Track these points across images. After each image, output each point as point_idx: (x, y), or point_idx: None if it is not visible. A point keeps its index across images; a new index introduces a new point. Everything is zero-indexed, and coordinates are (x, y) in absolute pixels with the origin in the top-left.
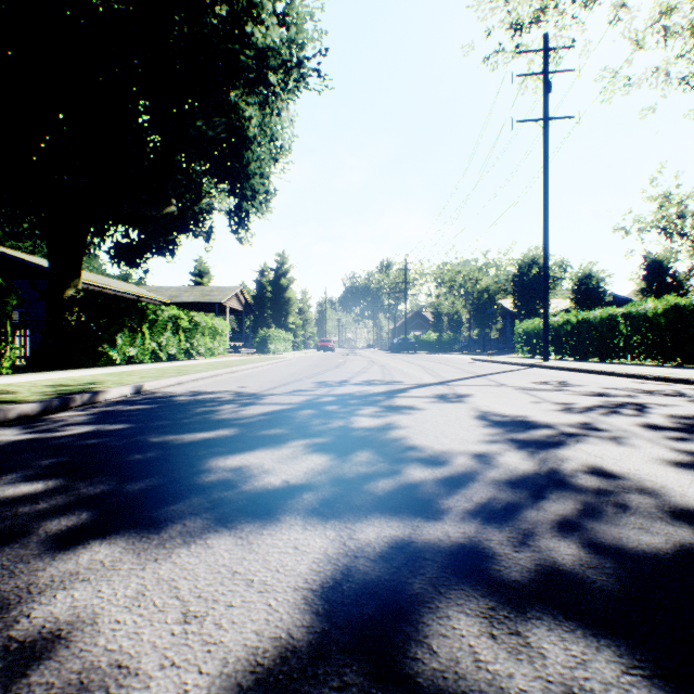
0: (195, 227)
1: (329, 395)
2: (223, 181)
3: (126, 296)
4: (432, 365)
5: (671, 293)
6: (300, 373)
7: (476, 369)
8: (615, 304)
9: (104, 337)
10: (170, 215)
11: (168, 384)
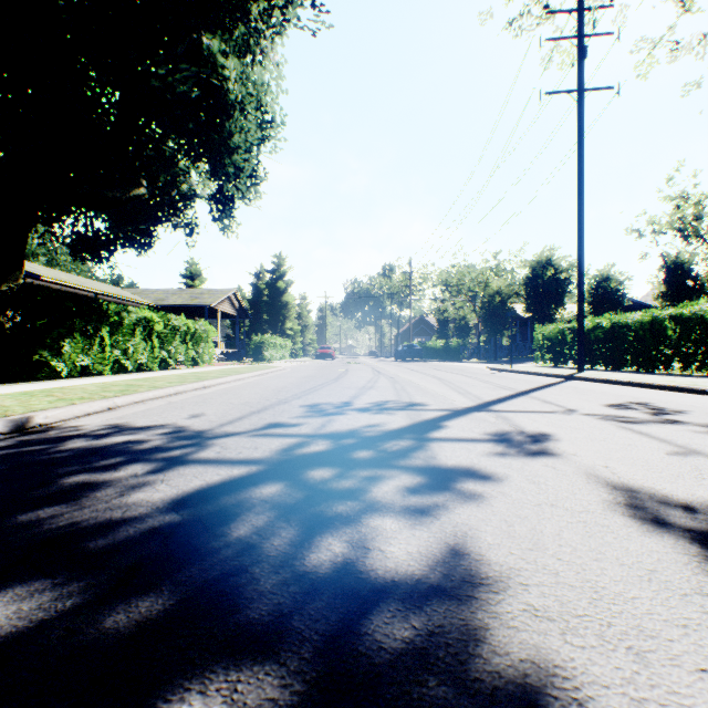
0: (173, 216)
1: (321, 435)
2: (201, 157)
3: (104, 298)
4: (449, 377)
5: (693, 297)
6: (290, 389)
7: (506, 382)
8: (630, 309)
9: (45, 343)
10: (139, 198)
11: (87, 411)
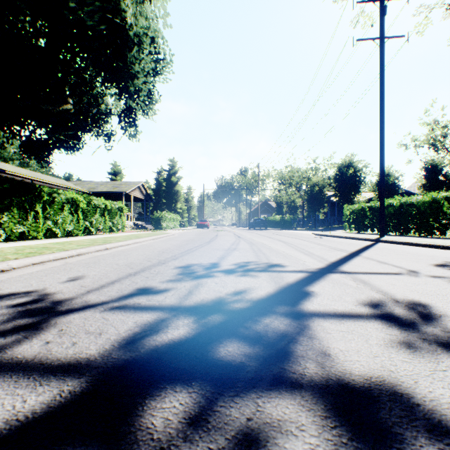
0: (94, 127)
1: (184, 308)
2: (110, 80)
3: (53, 187)
4: (290, 240)
5: (443, 187)
6: (171, 250)
7: (334, 244)
8: (401, 195)
9: None
10: (67, 112)
11: None
